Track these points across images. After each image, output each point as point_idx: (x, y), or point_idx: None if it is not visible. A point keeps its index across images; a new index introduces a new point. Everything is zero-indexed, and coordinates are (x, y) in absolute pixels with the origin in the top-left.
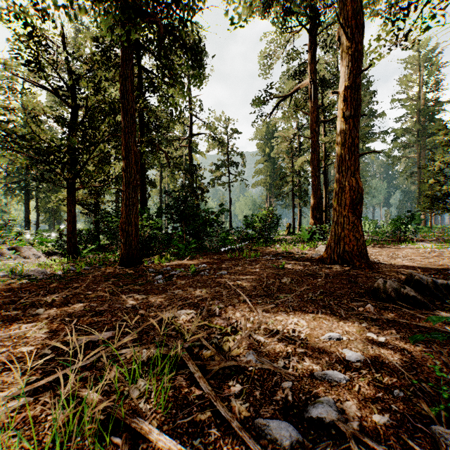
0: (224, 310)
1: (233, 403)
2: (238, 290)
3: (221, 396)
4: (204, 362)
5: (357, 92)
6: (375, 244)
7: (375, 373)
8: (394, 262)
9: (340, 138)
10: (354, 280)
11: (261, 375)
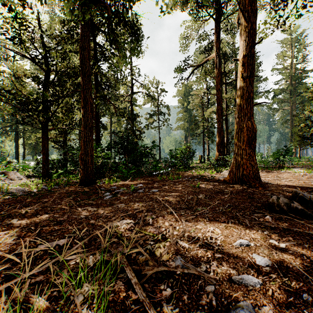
0: (156, 220)
1: (165, 308)
2: (167, 205)
3: (154, 300)
4: (140, 267)
5: (252, 59)
6: (263, 169)
7: (283, 277)
8: (278, 183)
9: (240, 93)
10: (252, 196)
11: (188, 279)
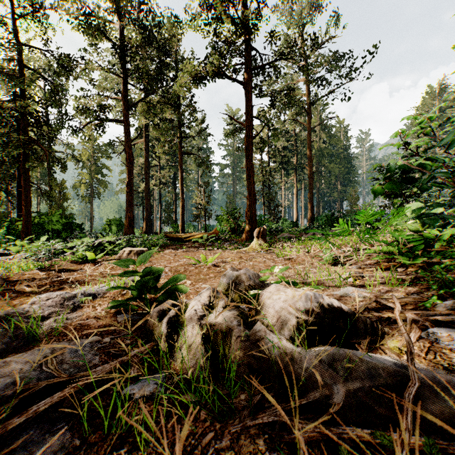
0: None
1: None
2: None
3: None
4: None
5: (131, 184)
6: None
7: None
8: None
9: (126, 199)
10: None
11: None
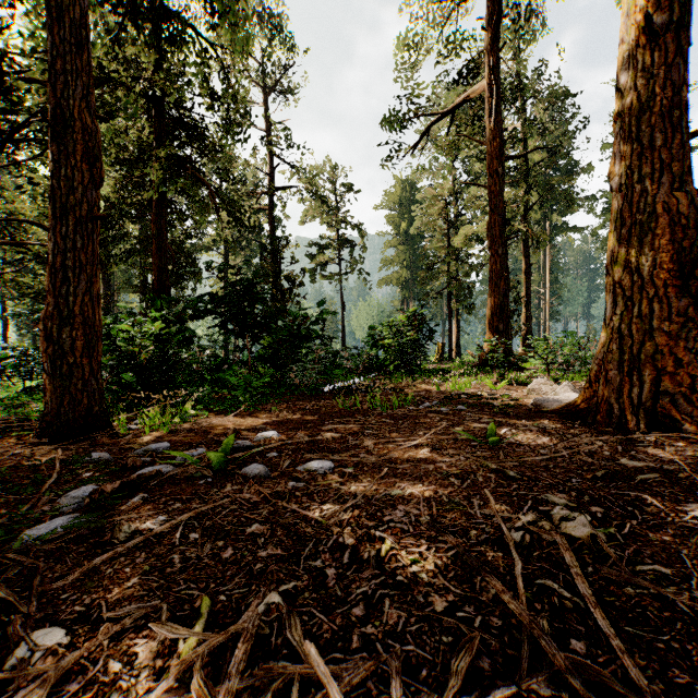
0: None
1: None
2: None
3: None
4: None
5: None
6: None
7: None
8: None
9: (635, 93)
10: None
11: None
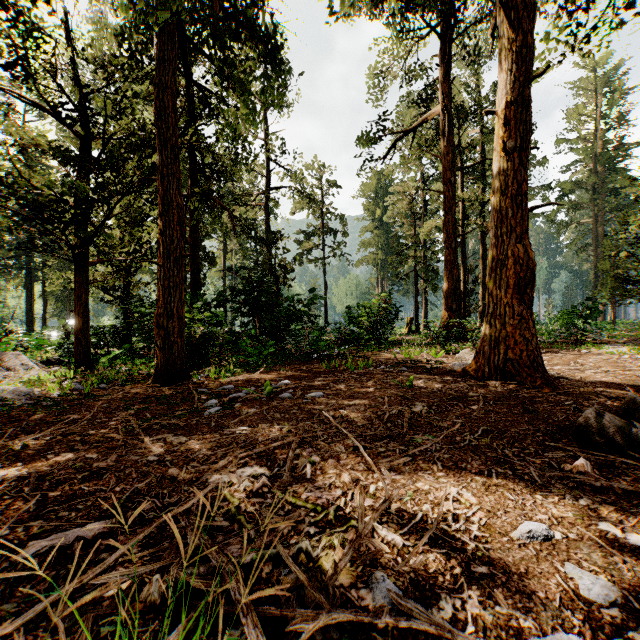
0: (321, 468)
1: None
2: (345, 431)
3: None
4: (282, 609)
5: (526, 111)
6: (541, 347)
7: None
8: (582, 376)
9: (499, 184)
10: (532, 409)
11: None
